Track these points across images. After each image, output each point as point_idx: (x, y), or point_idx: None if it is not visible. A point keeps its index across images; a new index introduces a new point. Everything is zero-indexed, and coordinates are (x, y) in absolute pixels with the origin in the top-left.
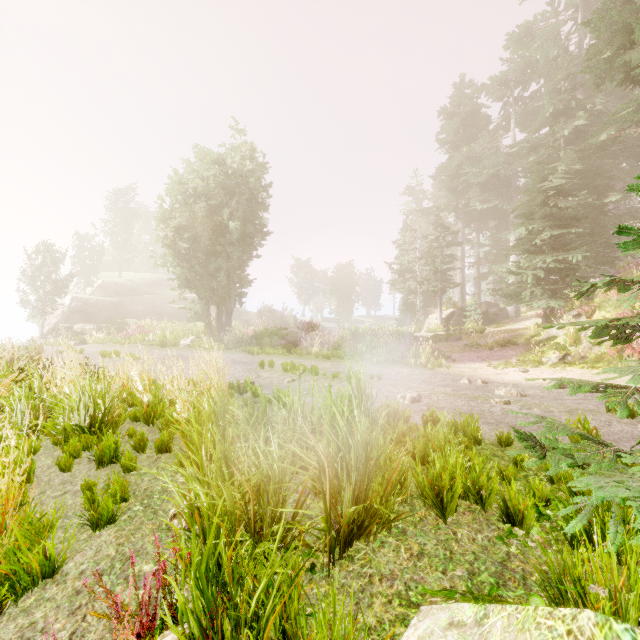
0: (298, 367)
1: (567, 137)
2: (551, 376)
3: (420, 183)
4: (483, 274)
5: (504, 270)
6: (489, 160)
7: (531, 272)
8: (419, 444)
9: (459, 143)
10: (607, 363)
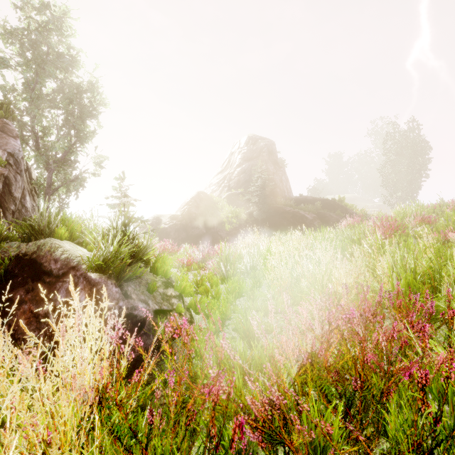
0: None
1: None
2: None
3: None
4: None
5: None
6: None
7: None
8: None
9: None
10: None
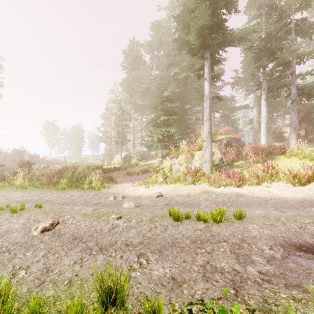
0: None
1: (173, 76)
2: (158, 189)
3: (117, 88)
4: (143, 136)
5: (145, 134)
6: (143, 80)
7: (156, 136)
8: None
9: (132, 70)
10: (181, 181)
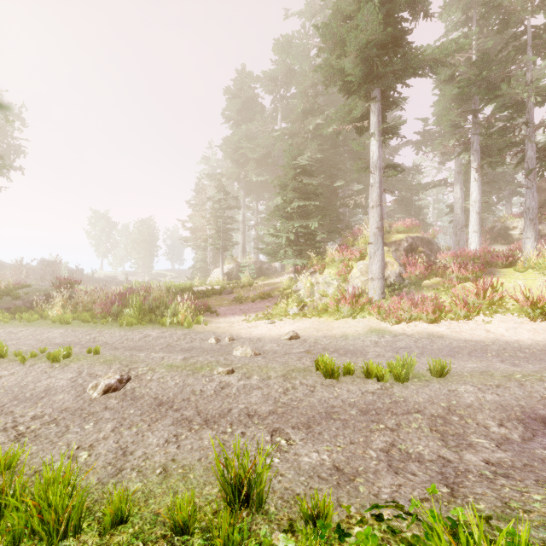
0: None
1: (312, 132)
2: (291, 326)
3: (215, 154)
4: (260, 236)
5: (265, 232)
6: (261, 140)
7: (284, 234)
8: None
9: (241, 122)
10: (329, 312)
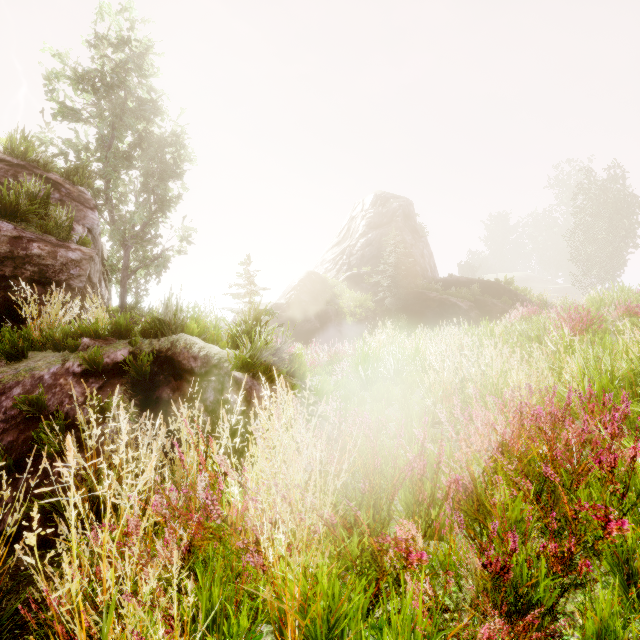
0: None
1: None
2: None
3: None
4: None
5: None
6: None
7: None
8: None
9: None
10: None
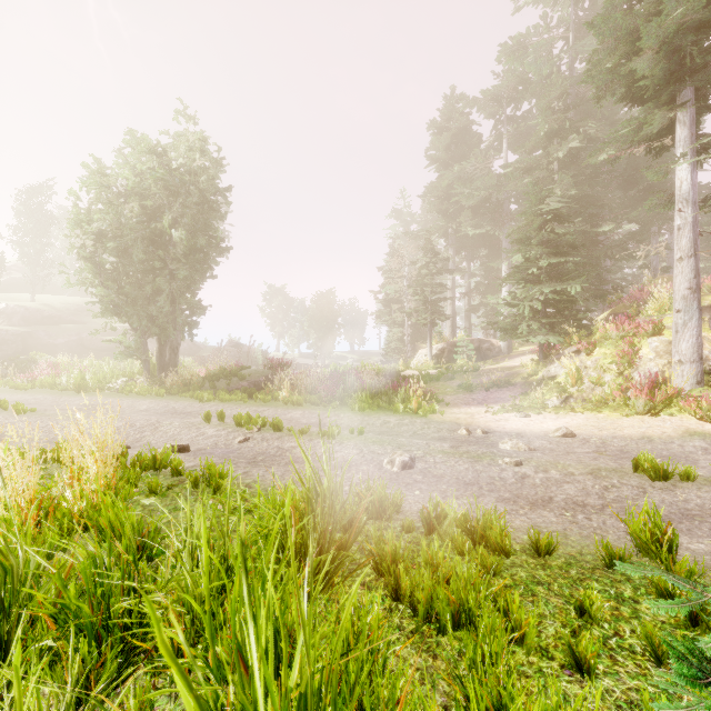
0: (255, 420)
1: (561, 160)
2: (555, 422)
3: (408, 205)
4: (474, 306)
5: (500, 301)
6: (482, 181)
7: (528, 304)
8: (421, 581)
9: (450, 161)
10: (613, 406)
